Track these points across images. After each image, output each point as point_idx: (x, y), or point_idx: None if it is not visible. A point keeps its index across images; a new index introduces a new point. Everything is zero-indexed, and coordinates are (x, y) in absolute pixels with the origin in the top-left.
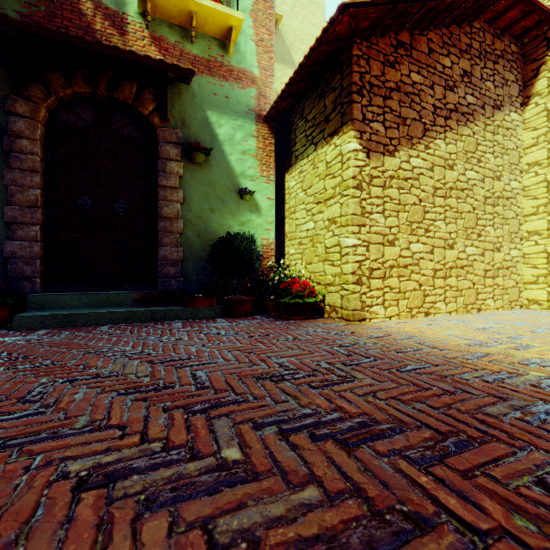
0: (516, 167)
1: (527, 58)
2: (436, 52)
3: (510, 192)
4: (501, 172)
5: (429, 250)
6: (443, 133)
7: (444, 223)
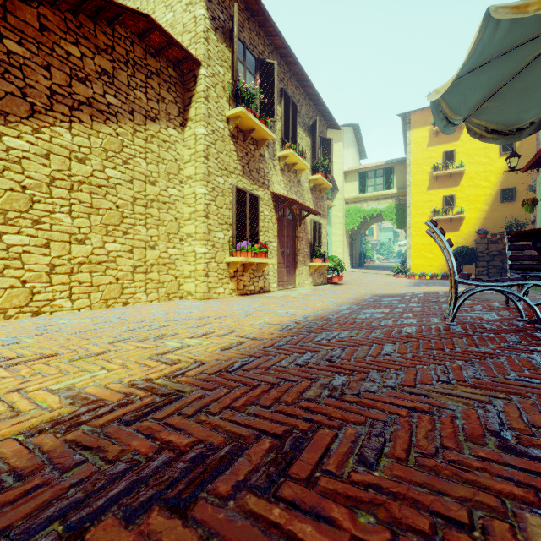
0: (176, 177)
1: (186, 87)
2: (54, 33)
3: (167, 197)
4: (156, 178)
5: (41, 243)
6: (67, 122)
7: (70, 217)
